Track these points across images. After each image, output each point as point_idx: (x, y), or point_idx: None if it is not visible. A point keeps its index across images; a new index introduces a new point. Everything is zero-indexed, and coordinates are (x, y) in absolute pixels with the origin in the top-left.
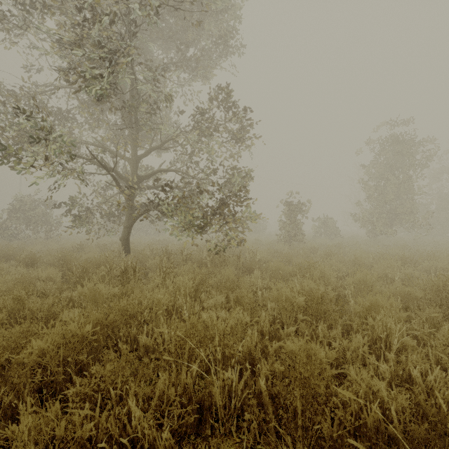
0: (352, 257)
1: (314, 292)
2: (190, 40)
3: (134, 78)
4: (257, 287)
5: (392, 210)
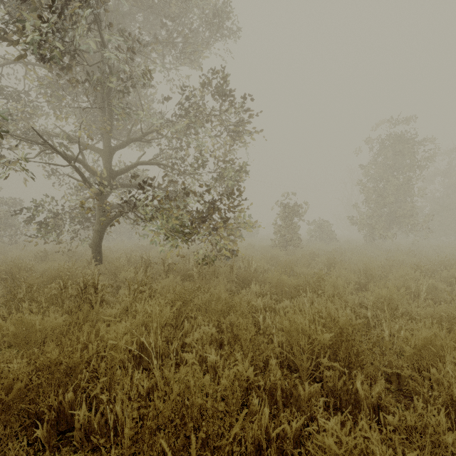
0: (359, 265)
1: (341, 323)
2: (174, 13)
3: (101, 45)
4: (255, 308)
5: (391, 212)
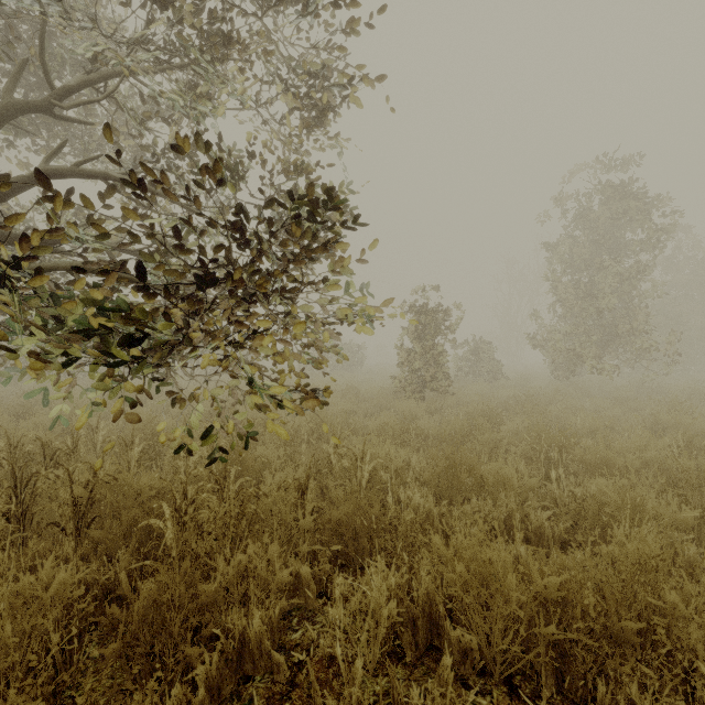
0: (619, 448)
1: None
2: None
3: None
4: None
5: (607, 326)
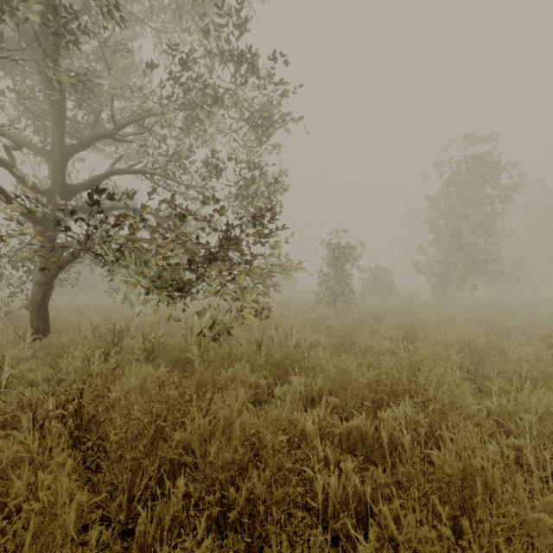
0: (448, 333)
1: None
2: None
3: None
4: (303, 435)
5: (469, 257)
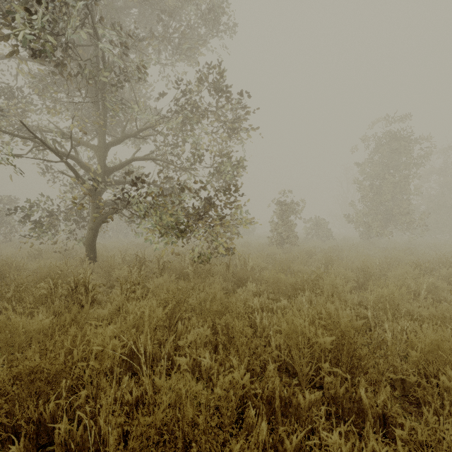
0: (356, 263)
1: (342, 325)
2: (170, 7)
3: (94, 38)
4: (252, 307)
5: (387, 210)
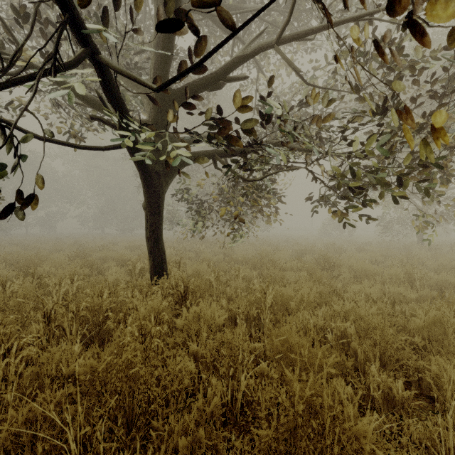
0: None
1: None
2: None
3: None
4: None
5: None
